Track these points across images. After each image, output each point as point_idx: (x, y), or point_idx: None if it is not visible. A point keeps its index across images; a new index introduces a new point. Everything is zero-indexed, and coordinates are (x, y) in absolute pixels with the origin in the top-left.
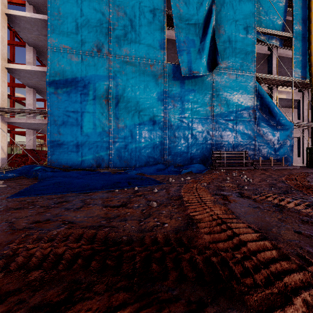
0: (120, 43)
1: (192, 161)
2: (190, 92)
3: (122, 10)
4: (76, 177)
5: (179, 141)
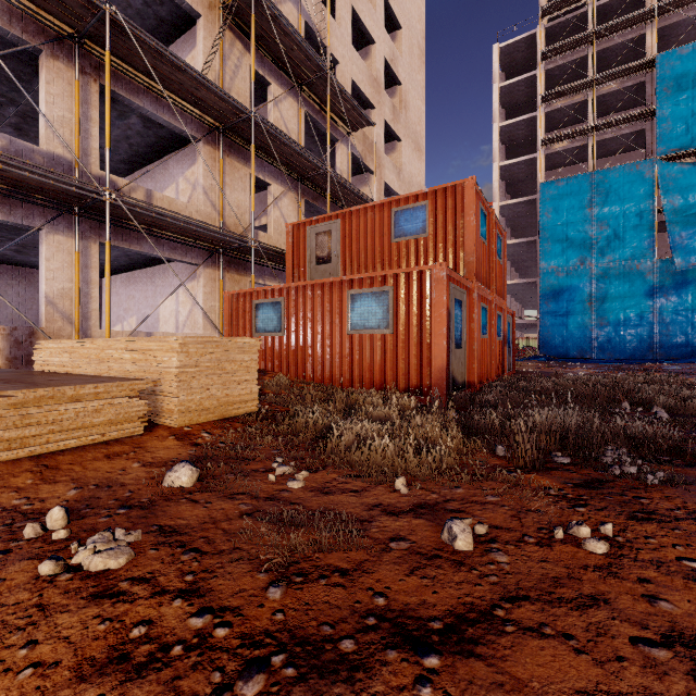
0: (602, 253)
1: (693, 355)
2: (690, 283)
3: (604, 224)
4: (582, 361)
5: (674, 335)
